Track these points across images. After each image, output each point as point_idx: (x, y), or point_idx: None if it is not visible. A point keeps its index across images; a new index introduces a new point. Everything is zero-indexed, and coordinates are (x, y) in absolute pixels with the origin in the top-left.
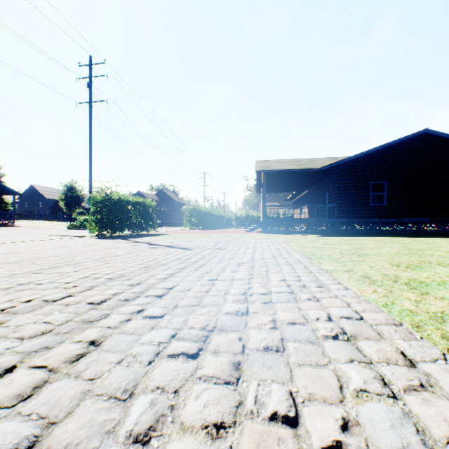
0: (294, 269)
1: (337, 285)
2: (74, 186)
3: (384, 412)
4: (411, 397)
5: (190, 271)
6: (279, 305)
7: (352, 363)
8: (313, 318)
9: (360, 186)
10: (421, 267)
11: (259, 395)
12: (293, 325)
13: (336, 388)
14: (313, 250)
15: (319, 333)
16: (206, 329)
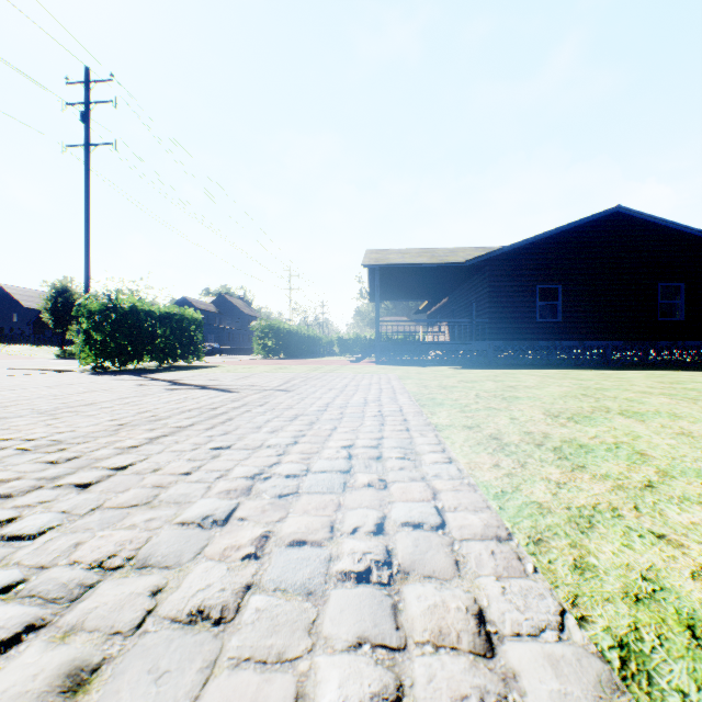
0: (383, 424)
1: (437, 454)
2: (69, 286)
3: None
4: None
5: (195, 431)
6: (303, 500)
7: (355, 652)
8: (348, 528)
9: (524, 291)
10: (592, 419)
11: None
12: (297, 547)
13: None
14: (436, 392)
15: (336, 567)
16: (102, 566)
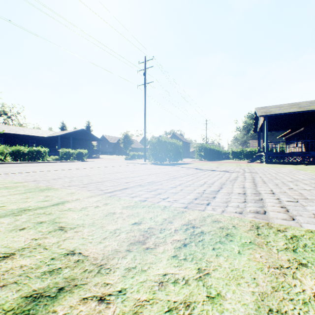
0: None
1: None
2: (128, 134)
3: None
4: None
5: (262, 183)
6: None
7: None
8: None
9: None
10: None
11: None
12: None
13: None
14: None
15: None
16: None
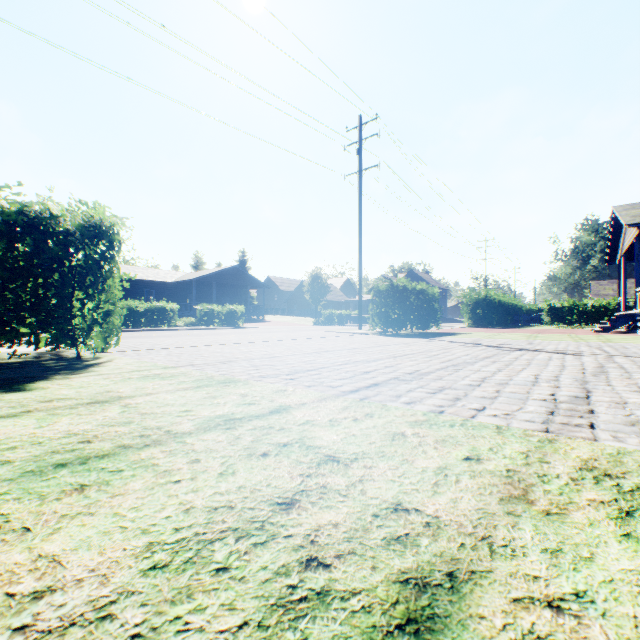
0: None
1: None
2: (319, 274)
3: None
4: None
5: None
6: None
7: None
8: None
9: None
10: None
11: None
12: None
13: None
14: None
15: None
16: None
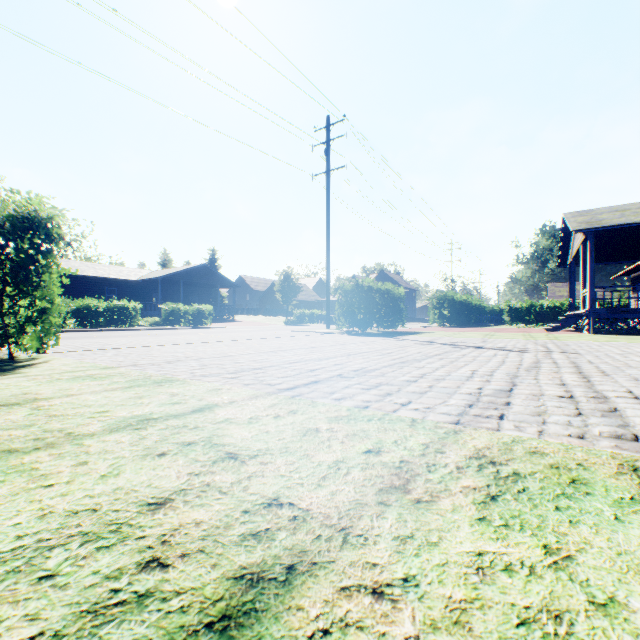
0: None
1: None
2: (290, 274)
3: None
4: None
5: (601, 376)
6: None
7: None
8: None
9: None
10: None
11: None
12: None
13: None
14: None
15: None
16: None
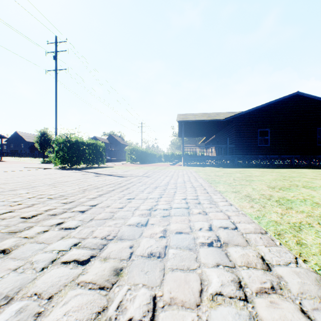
0: (196, 190)
1: (224, 202)
2: (46, 132)
3: (233, 316)
4: (261, 300)
5: (116, 192)
6: (174, 218)
7: (217, 267)
8: (197, 228)
9: (252, 132)
10: (290, 189)
11: (125, 300)
12: (179, 234)
13: (196, 292)
14: (215, 177)
15: (198, 241)
16: (106, 238)
